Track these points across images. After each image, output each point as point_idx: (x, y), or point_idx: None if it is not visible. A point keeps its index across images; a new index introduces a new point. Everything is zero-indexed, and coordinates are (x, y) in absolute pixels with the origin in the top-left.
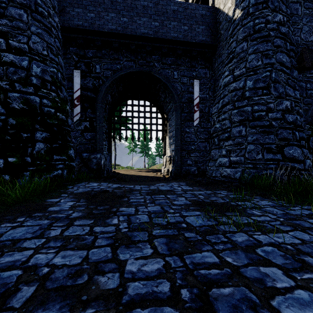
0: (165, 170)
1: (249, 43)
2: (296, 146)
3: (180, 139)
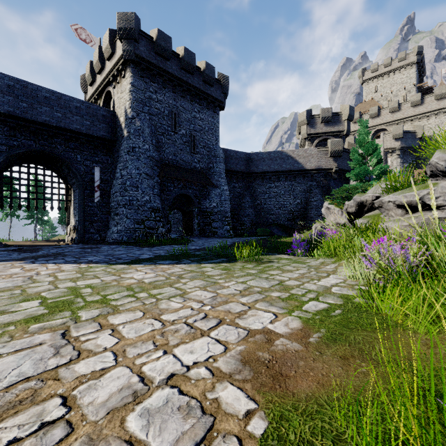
0: (69, 239)
1: (130, 156)
2: (153, 220)
3: (83, 211)
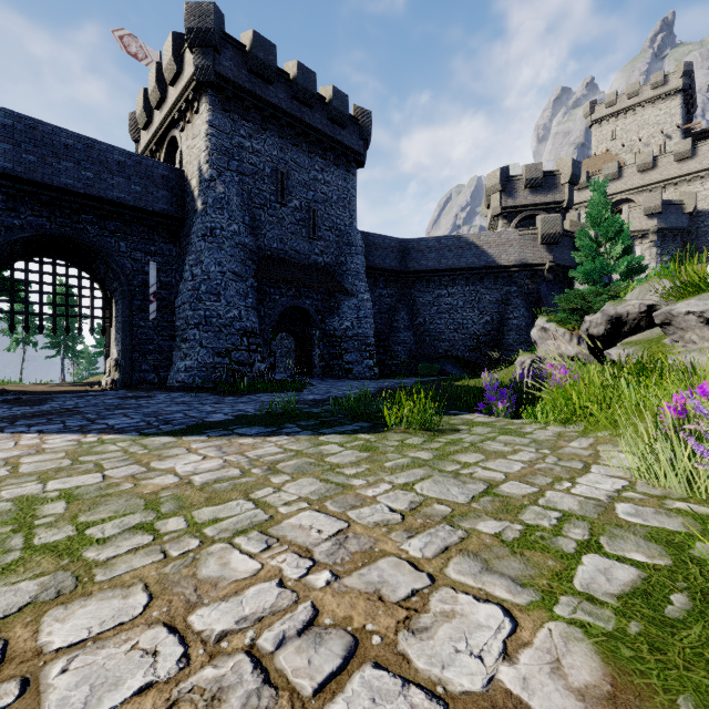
0: (108, 381)
1: (206, 244)
2: (246, 350)
3: (131, 336)
